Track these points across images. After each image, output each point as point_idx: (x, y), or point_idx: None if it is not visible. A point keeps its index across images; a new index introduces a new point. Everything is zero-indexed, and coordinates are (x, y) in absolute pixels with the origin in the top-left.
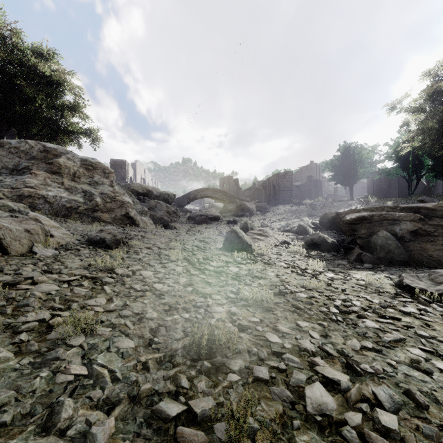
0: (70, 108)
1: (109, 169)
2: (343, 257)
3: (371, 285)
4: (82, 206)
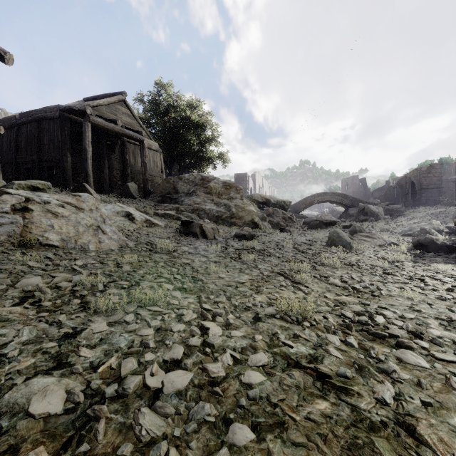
0: (209, 140)
1: (240, 187)
2: (447, 256)
3: (438, 270)
4: (224, 215)
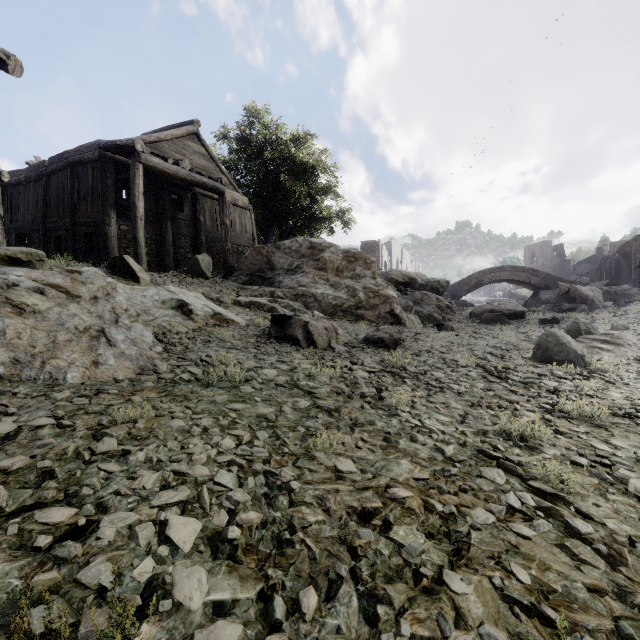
0: (324, 191)
1: (371, 259)
2: None
3: None
4: (345, 303)
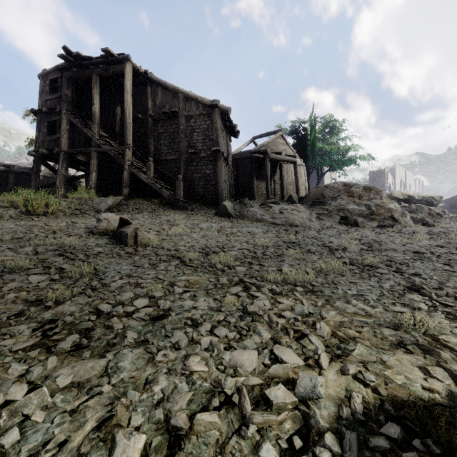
0: (345, 147)
1: (379, 189)
2: None
3: None
4: (364, 213)
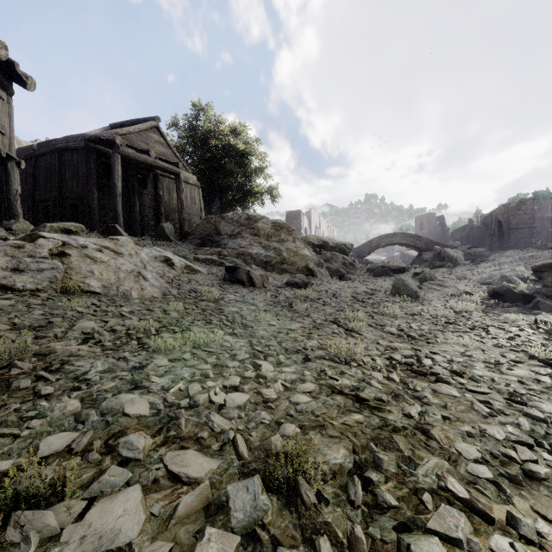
0: (256, 172)
1: (292, 228)
2: (524, 306)
3: (507, 320)
4: (273, 260)
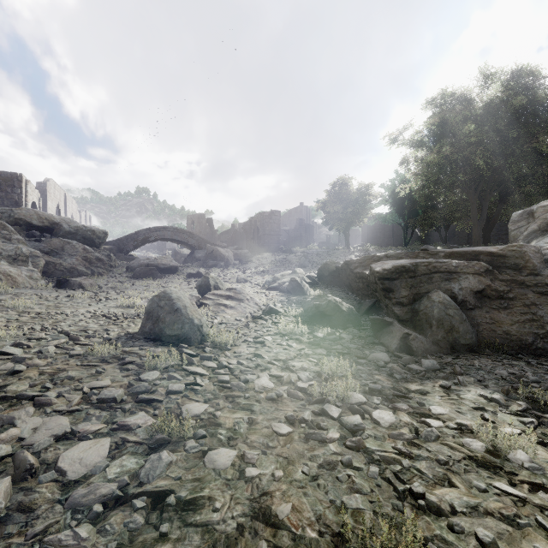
0: None
1: None
2: (373, 339)
3: (505, 456)
4: None
